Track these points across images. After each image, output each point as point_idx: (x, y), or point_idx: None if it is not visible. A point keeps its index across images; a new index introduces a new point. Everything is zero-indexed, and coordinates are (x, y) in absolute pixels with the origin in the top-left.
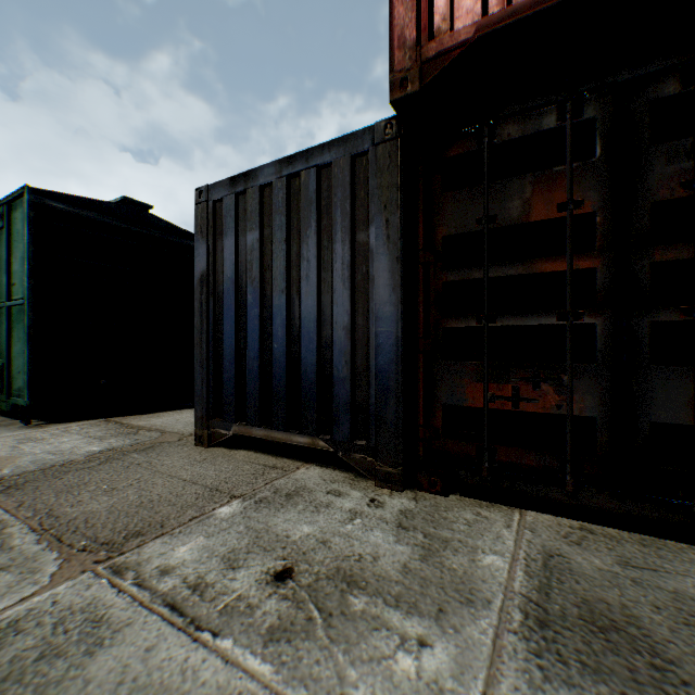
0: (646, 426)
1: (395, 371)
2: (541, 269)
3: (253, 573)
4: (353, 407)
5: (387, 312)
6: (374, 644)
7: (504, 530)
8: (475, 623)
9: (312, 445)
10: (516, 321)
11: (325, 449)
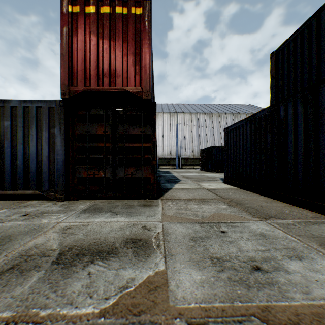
0: (118, 178)
1: (63, 169)
2: (100, 145)
3: (17, 216)
4: (50, 180)
5: (60, 153)
6: (49, 217)
7: (88, 203)
8: (72, 212)
9: (34, 193)
10: (94, 156)
11: (39, 193)
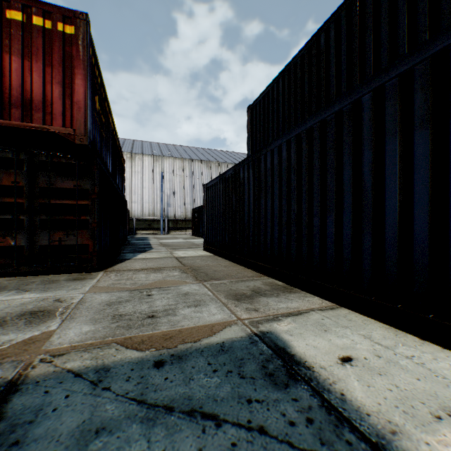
0: (39, 246)
1: None
2: (8, 201)
3: None
4: None
5: None
6: None
7: None
8: None
9: None
10: None
11: None
